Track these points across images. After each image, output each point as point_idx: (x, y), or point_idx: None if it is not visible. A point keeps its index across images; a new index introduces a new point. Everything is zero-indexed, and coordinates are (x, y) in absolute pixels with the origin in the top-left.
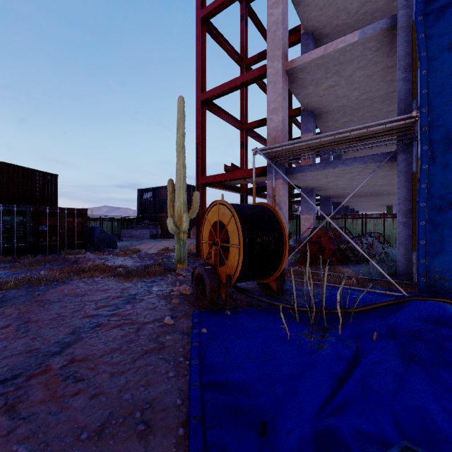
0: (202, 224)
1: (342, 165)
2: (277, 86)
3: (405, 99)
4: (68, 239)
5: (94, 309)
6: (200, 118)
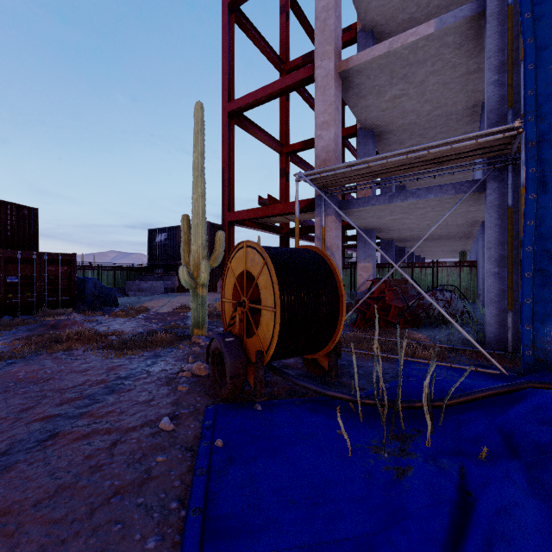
0: (223, 275)
1: (414, 197)
2: (327, 92)
3: (497, 109)
4: (48, 295)
5: (56, 405)
6: (226, 135)
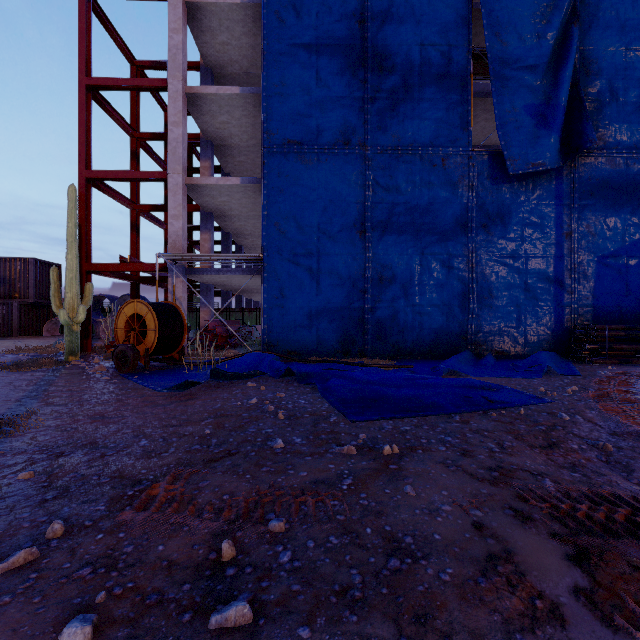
0: (117, 316)
1: (230, 273)
2: (177, 196)
3: None
4: None
5: (27, 382)
6: (84, 197)
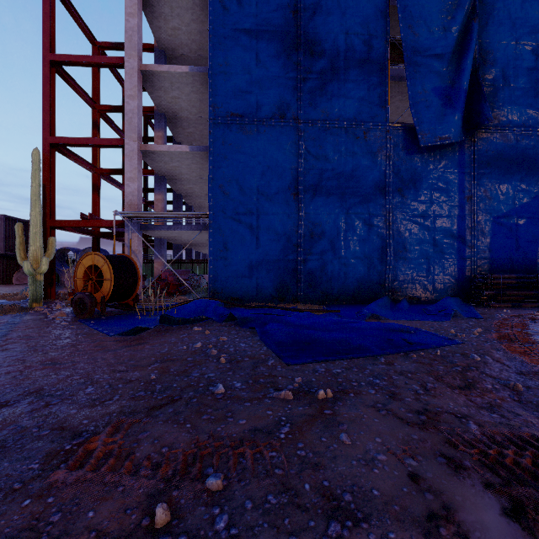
0: (76, 267)
1: (180, 229)
2: (133, 161)
3: None
4: None
5: None
6: (48, 160)
